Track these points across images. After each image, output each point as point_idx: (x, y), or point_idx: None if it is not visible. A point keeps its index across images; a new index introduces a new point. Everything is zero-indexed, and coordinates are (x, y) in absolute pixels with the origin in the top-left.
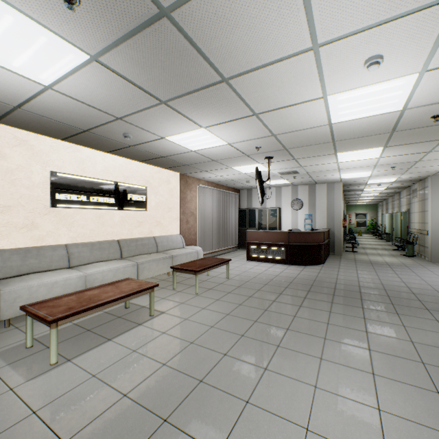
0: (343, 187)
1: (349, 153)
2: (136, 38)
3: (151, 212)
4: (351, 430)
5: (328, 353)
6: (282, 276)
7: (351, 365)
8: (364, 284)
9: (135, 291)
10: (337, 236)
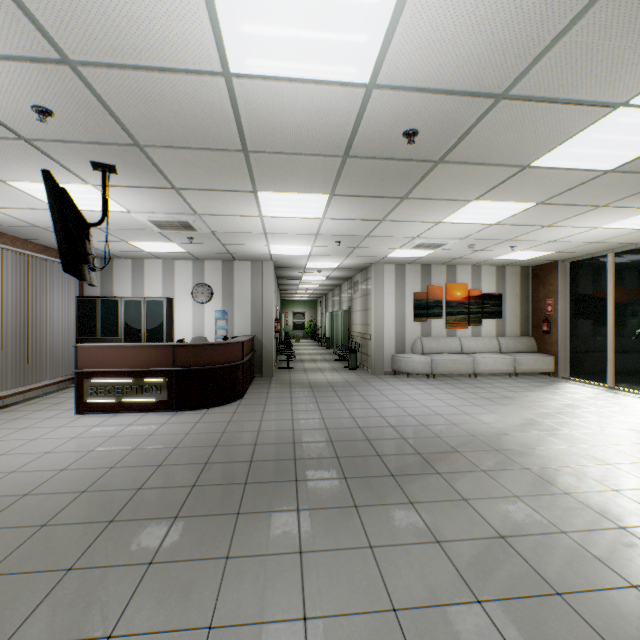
0: (277, 271)
1: (279, 196)
2: None
3: None
4: None
5: None
6: (147, 449)
7: None
8: (302, 435)
9: None
10: (266, 346)
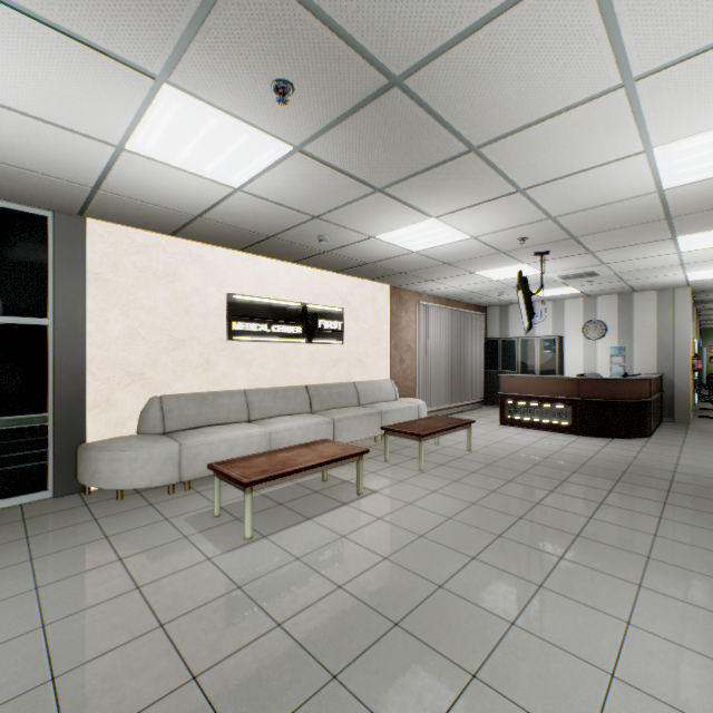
0: (694, 296)
1: (703, 235)
2: (354, 118)
3: (349, 347)
4: (692, 692)
5: (654, 580)
6: (567, 454)
7: (698, 603)
8: None
9: (339, 456)
10: (678, 387)
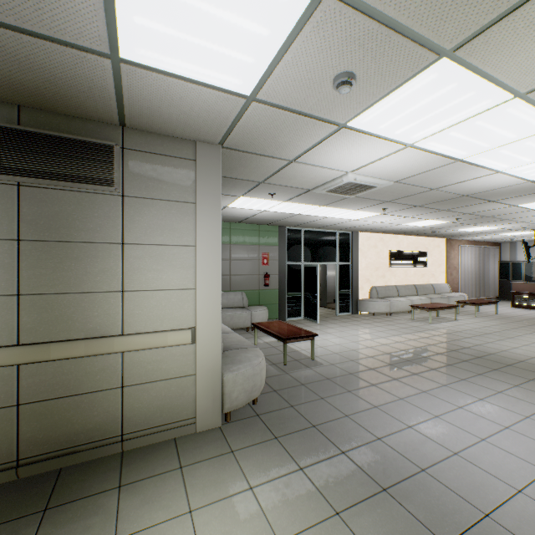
0: None
1: None
2: (472, 219)
3: (428, 268)
4: None
5: None
6: None
7: None
8: None
9: (450, 306)
10: None
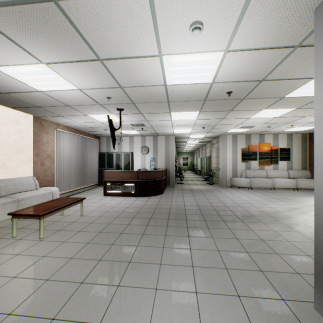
0: (175, 139)
1: (179, 113)
2: None
3: None
4: None
5: (163, 280)
6: (132, 207)
7: (180, 288)
8: (188, 207)
9: None
10: (171, 173)
